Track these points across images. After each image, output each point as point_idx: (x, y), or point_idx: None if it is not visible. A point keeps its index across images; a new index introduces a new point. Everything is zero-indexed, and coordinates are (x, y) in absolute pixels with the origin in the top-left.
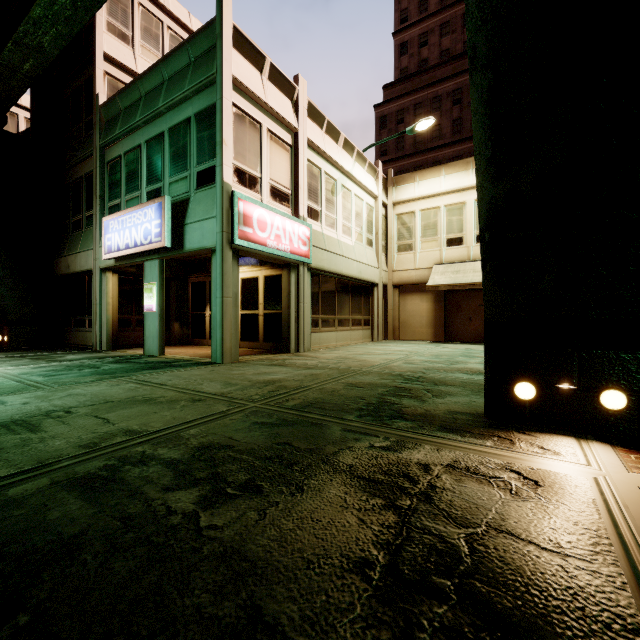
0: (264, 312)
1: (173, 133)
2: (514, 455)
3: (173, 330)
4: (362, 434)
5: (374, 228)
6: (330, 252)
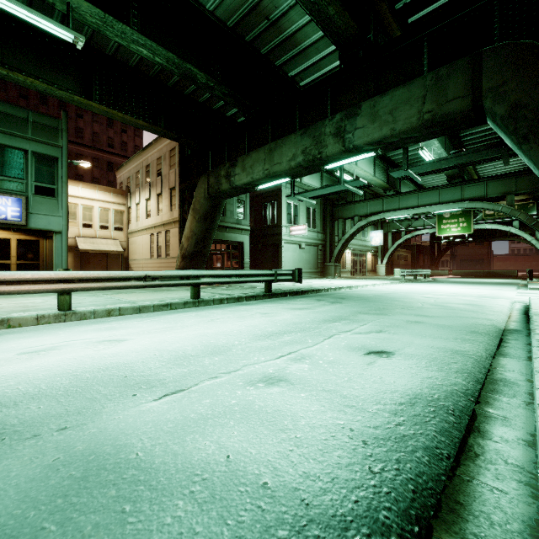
0: (18, 262)
1: (4, 149)
2: None
3: None
4: None
5: None
6: None
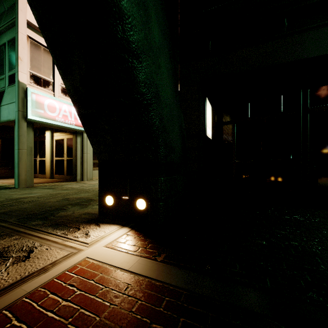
0: (67, 158)
1: None
2: (57, 240)
3: None
4: None
5: None
6: None
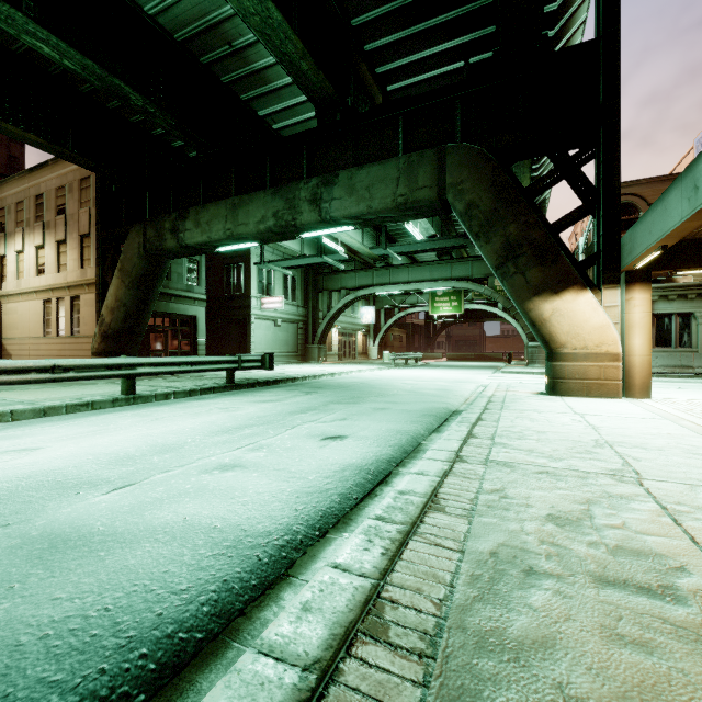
0: None
1: None
2: None
3: None
4: None
5: None
6: None
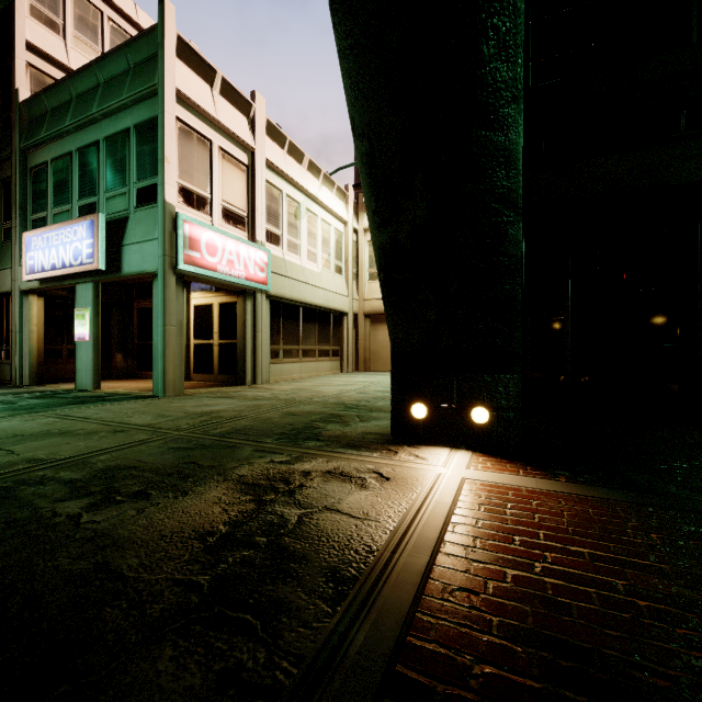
0: (219, 342)
1: (110, 143)
2: (389, 462)
3: (115, 362)
4: (269, 453)
5: (344, 255)
6: (292, 279)
